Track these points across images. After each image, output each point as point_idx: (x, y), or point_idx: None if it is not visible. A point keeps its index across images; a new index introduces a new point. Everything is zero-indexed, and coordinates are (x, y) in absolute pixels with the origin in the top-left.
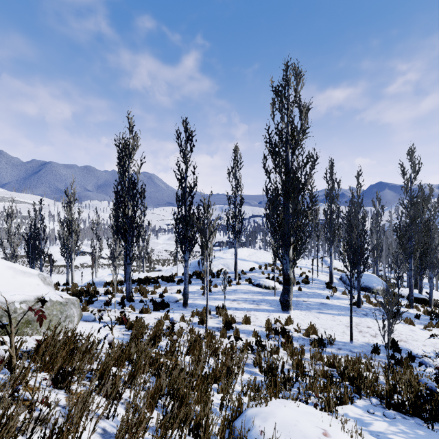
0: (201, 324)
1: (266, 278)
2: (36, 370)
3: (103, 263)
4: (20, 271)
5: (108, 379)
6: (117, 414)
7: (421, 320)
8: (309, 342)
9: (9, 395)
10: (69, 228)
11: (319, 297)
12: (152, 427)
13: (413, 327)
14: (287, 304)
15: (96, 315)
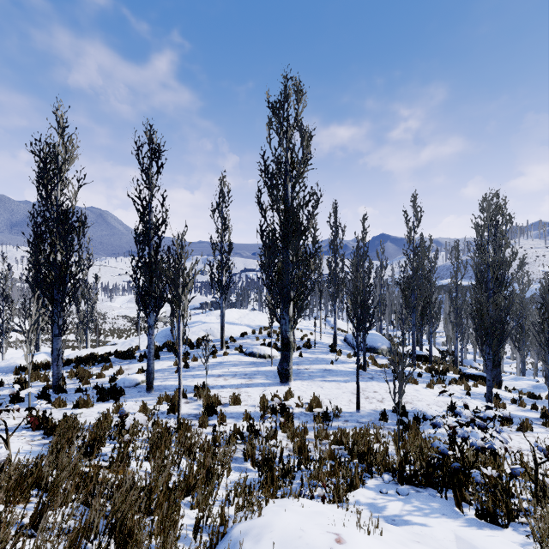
0: (172, 412)
1: (261, 345)
2: None
3: (20, 340)
4: None
5: None
6: None
7: (424, 378)
8: (313, 418)
9: None
10: None
11: (322, 363)
12: None
13: (417, 387)
14: (286, 374)
15: None
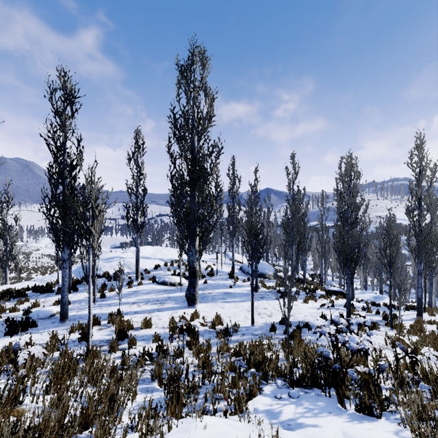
0: (83, 340)
1: (172, 275)
2: None
3: None
4: None
5: None
6: None
7: (300, 296)
8: (216, 334)
9: None
10: None
11: (223, 287)
12: None
13: (296, 302)
14: (193, 298)
15: None
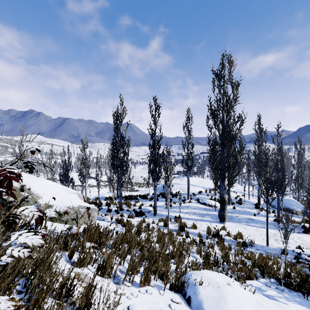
0: (165, 226)
1: (210, 199)
2: (88, 240)
3: (102, 184)
4: (69, 191)
5: (119, 248)
6: (125, 263)
7: None
8: (234, 243)
9: (81, 248)
10: (84, 163)
11: (248, 214)
12: (141, 272)
13: None
14: (223, 217)
15: (103, 217)
